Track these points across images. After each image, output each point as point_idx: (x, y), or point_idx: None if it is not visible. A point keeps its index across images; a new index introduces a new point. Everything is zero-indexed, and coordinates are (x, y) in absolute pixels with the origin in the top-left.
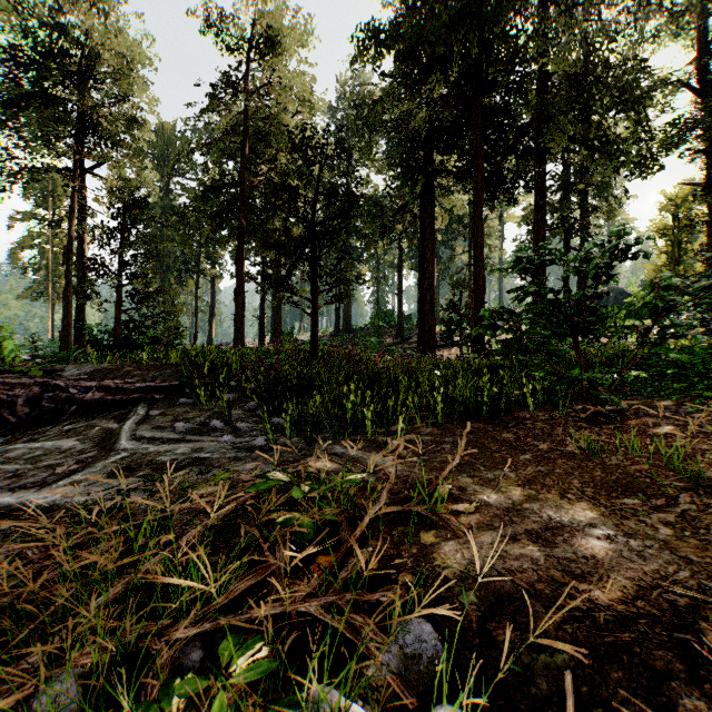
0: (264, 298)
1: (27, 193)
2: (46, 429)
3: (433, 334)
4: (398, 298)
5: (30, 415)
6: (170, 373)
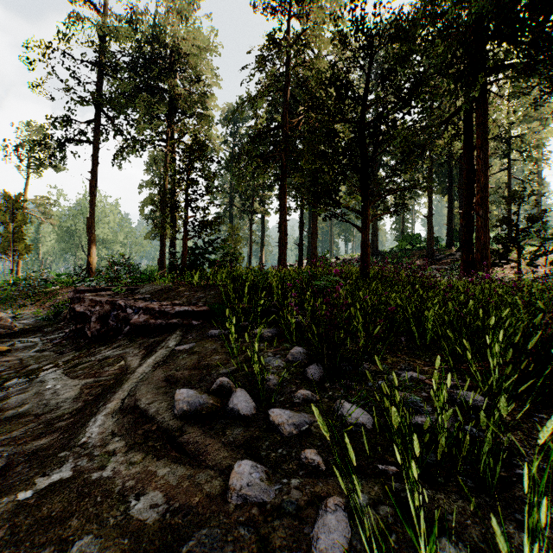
0: (302, 228)
1: (148, 168)
2: (99, 350)
3: (486, 252)
4: (428, 221)
5: (99, 331)
6: (213, 295)
